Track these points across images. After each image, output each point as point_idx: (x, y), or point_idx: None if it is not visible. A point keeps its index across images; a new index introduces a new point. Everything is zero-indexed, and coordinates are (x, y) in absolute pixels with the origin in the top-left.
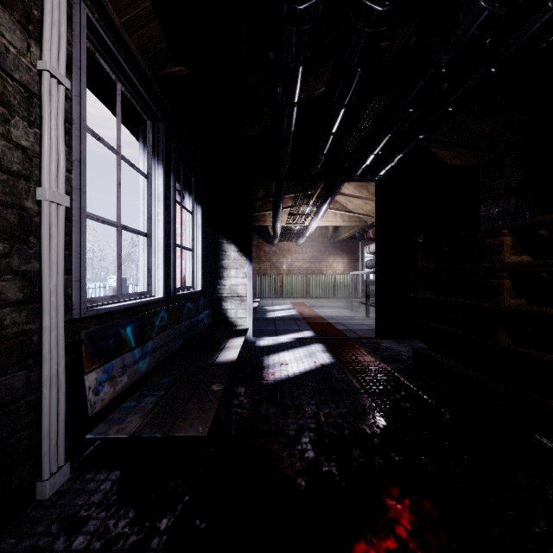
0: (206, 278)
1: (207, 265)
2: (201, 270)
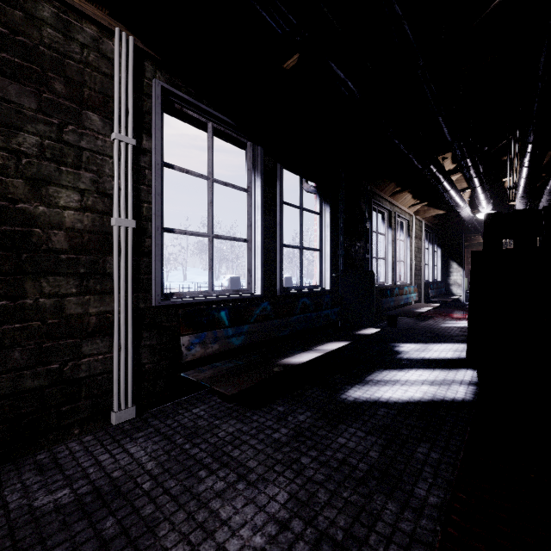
0: (442, 276)
1: (442, 271)
2: (440, 273)
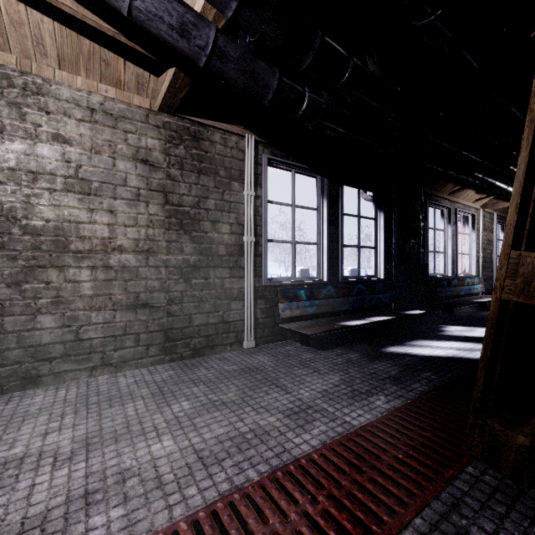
0: None
1: None
2: None
